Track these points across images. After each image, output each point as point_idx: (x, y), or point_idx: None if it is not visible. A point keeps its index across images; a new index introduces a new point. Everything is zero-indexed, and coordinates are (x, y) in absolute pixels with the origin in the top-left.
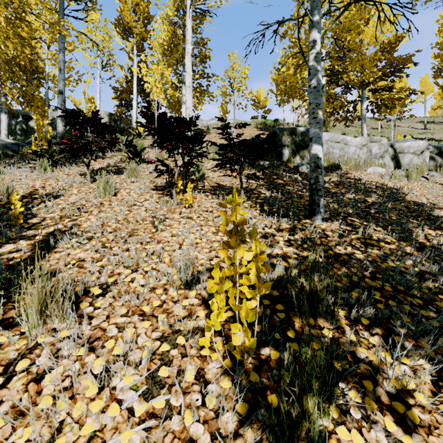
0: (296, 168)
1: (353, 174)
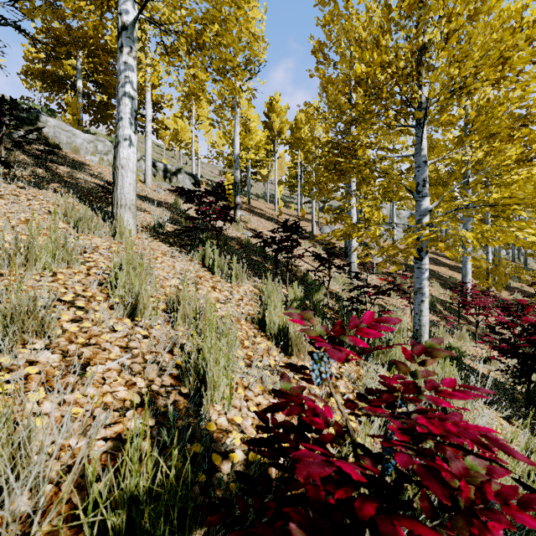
0: (10, 134)
1: (69, 154)
